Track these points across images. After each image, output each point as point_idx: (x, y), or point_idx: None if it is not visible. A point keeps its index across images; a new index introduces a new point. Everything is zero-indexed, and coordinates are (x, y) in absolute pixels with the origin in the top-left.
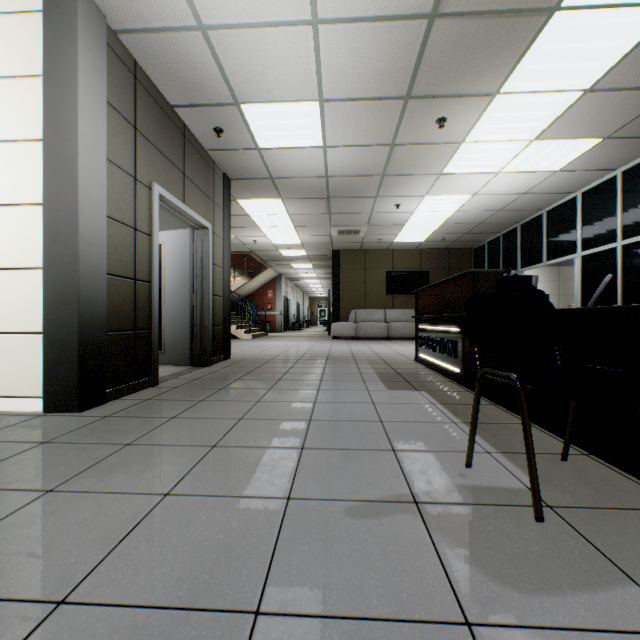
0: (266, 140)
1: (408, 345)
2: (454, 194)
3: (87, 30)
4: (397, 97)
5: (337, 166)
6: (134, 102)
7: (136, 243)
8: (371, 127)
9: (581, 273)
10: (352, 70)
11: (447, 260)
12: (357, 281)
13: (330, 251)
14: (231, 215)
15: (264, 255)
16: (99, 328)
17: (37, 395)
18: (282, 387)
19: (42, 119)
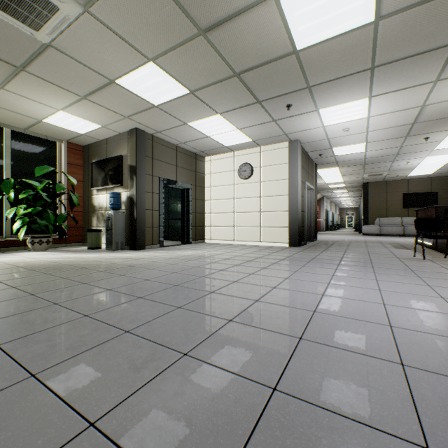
0: (338, 153)
1: None
2: (446, 154)
3: (299, 150)
4: (401, 137)
5: (370, 155)
6: (302, 159)
7: (302, 201)
8: (389, 144)
9: None
10: (380, 136)
11: None
12: (380, 200)
13: (361, 183)
14: None
15: (317, 188)
16: (300, 226)
17: (286, 242)
18: (351, 247)
19: (288, 174)
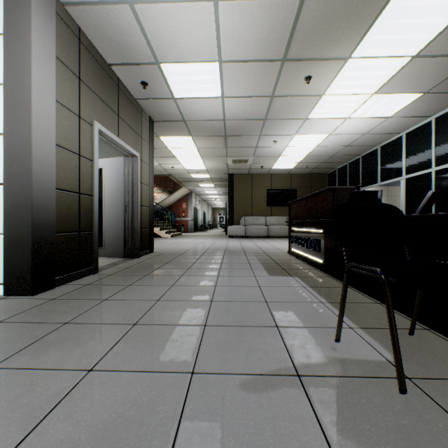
0: (180, 92)
1: (282, 242)
2: (315, 134)
3: None
4: (276, 60)
5: (232, 112)
6: (78, 59)
7: (80, 166)
8: (257, 82)
9: (405, 190)
10: (243, 38)
11: (309, 181)
12: (246, 196)
13: (227, 175)
14: (155, 148)
15: (179, 177)
16: (49, 230)
17: None
18: (191, 274)
19: (3, 68)
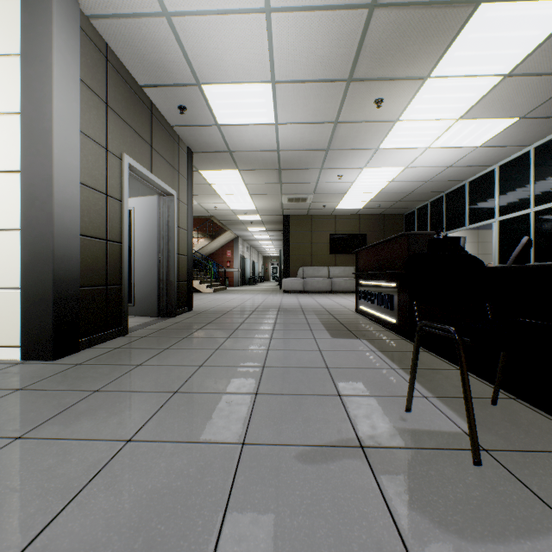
0: (225, 117)
1: (349, 298)
2: (389, 166)
3: (61, 14)
4: (340, 80)
5: (287, 141)
6: (106, 81)
7: (107, 207)
8: (317, 106)
9: (498, 235)
10: (301, 55)
11: (382, 224)
12: (304, 242)
13: (281, 216)
14: (194, 184)
15: (223, 219)
16: (73, 284)
17: (15, 345)
18: (239, 336)
19: (20, 94)
